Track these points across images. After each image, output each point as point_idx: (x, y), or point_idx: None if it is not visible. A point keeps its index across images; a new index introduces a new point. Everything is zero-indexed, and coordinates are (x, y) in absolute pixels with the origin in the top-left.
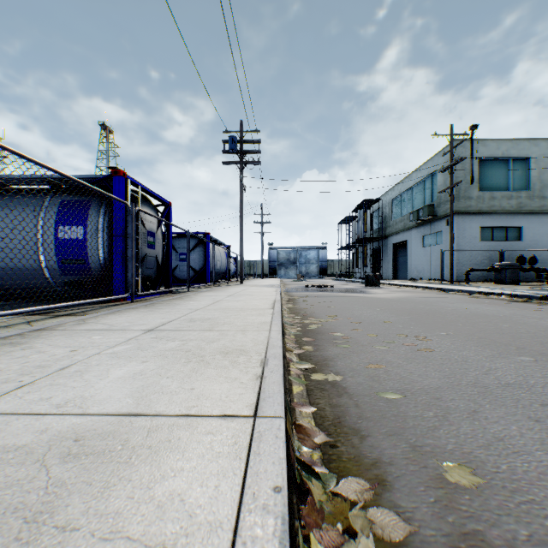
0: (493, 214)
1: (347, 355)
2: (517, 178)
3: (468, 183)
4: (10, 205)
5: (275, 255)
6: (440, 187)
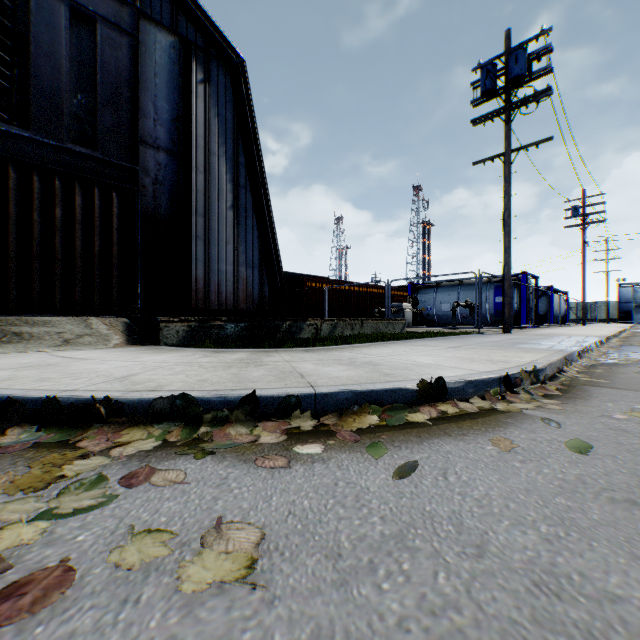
0: None
1: None
2: None
3: None
4: (472, 289)
5: (627, 294)
6: None
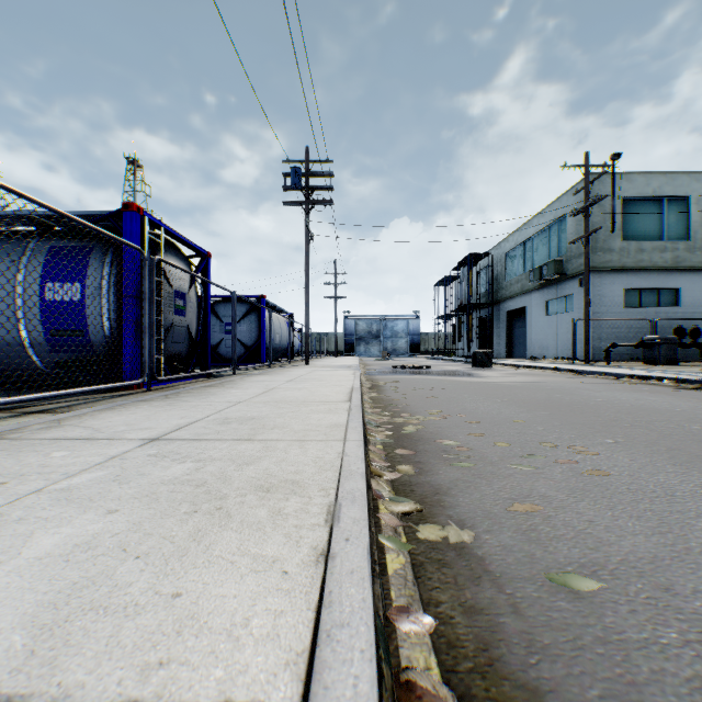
0: (641, 272)
1: (471, 483)
2: (673, 224)
3: (608, 231)
4: None
5: (352, 327)
6: (570, 236)
